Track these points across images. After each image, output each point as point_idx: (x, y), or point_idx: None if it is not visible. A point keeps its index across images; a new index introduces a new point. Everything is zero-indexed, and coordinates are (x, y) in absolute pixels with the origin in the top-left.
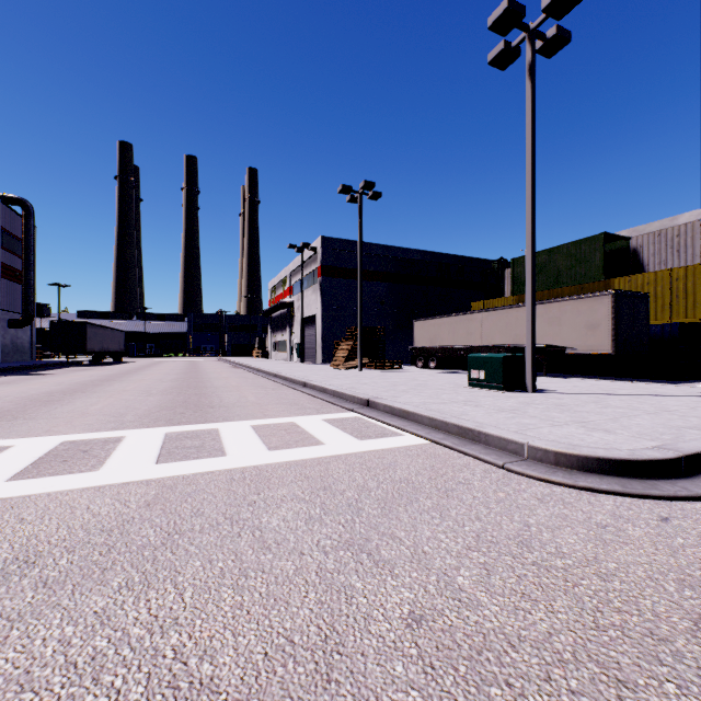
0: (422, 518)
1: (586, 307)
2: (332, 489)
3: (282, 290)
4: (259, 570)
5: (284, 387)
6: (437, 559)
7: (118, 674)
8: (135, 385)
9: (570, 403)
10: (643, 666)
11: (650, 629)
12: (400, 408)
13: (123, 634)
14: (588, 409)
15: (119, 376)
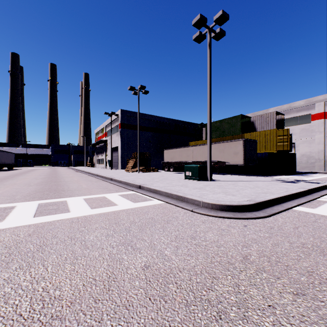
0: (155, 232)
1: (234, 145)
2: (119, 223)
3: (101, 134)
4: (83, 256)
5: (101, 180)
6: (159, 246)
7: (17, 299)
8: (21, 181)
9: (223, 185)
10: (223, 272)
11: (228, 261)
12: (153, 188)
13: (18, 285)
14: (229, 187)
15: (12, 176)
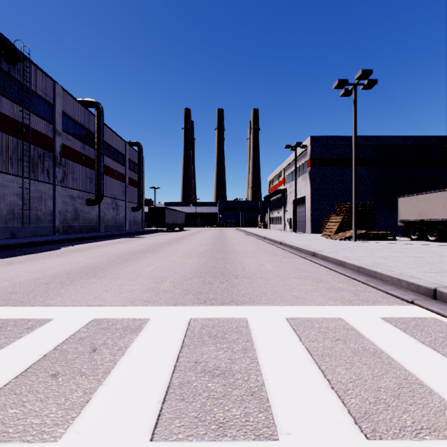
0: None
1: None
2: None
3: (277, 181)
4: None
5: (292, 255)
6: None
7: None
8: (183, 247)
9: None
10: None
11: None
12: None
13: None
14: None
15: (178, 239)
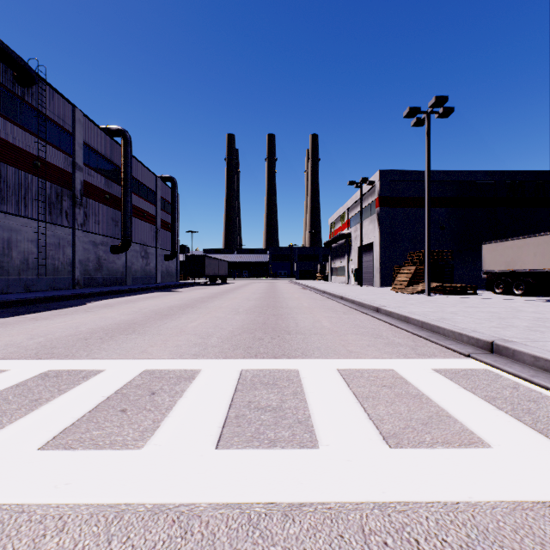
0: None
1: None
2: None
3: (340, 224)
4: None
5: (353, 310)
6: None
7: None
8: (229, 302)
9: None
10: None
11: None
12: None
13: None
14: None
15: (221, 294)
